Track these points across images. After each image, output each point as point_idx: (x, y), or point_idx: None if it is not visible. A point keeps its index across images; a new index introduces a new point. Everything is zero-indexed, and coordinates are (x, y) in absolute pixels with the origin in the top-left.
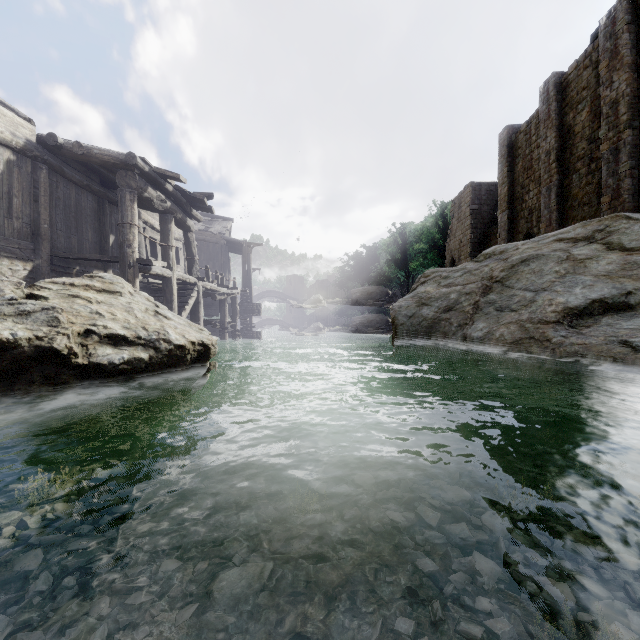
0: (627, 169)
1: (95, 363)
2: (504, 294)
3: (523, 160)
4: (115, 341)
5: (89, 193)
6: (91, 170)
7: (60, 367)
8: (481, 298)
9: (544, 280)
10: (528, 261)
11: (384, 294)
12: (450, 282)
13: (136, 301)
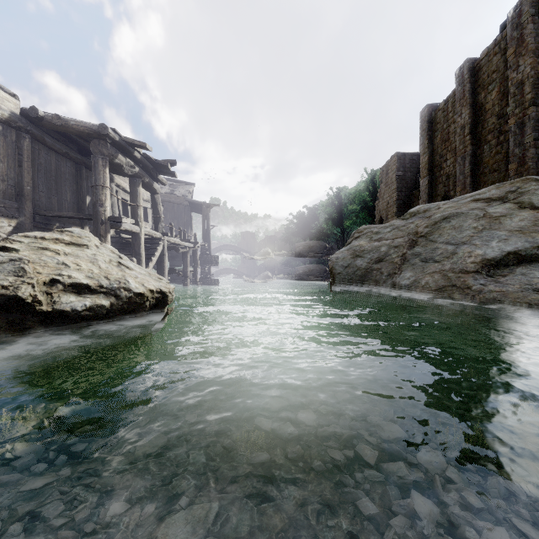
0: (531, 140)
1: (59, 310)
2: (428, 247)
3: (441, 133)
4: (78, 289)
5: (68, 160)
6: (69, 139)
7: (25, 314)
8: (408, 251)
9: (464, 235)
10: (449, 218)
11: (323, 247)
12: (380, 237)
13: (101, 253)
